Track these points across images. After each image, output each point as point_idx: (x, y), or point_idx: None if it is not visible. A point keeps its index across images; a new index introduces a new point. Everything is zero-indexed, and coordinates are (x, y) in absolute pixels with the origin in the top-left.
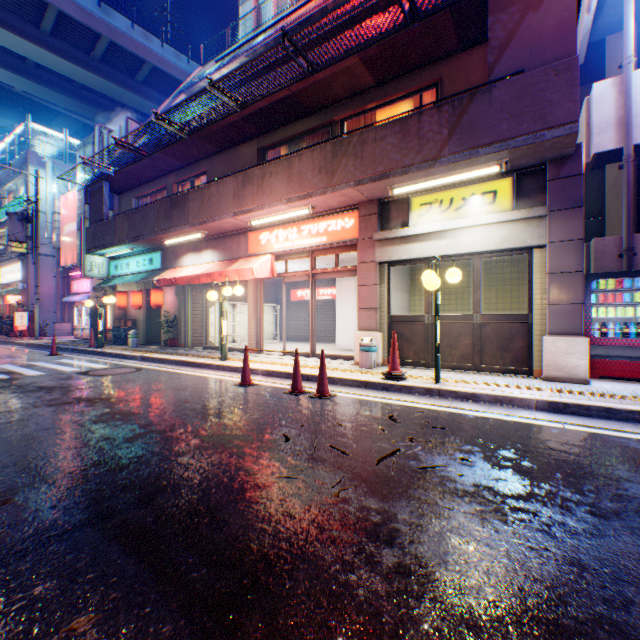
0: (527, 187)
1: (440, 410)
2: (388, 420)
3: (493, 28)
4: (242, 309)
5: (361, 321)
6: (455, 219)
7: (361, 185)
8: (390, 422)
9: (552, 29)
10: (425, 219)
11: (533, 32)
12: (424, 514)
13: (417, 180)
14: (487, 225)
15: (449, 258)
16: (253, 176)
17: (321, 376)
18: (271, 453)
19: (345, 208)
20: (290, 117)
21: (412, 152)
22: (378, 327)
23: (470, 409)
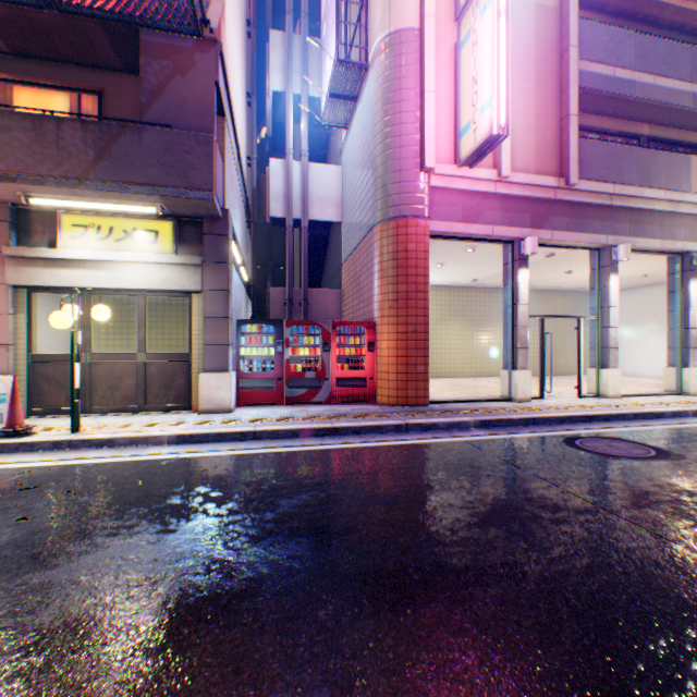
0: (190, 235)
1: (58, 465)
2: None
3: (147, 70)
4: None
5: None
6: (118, 251)
7: None
8: None
9: (198, 102)
10: (81, 243)
11: (182, 95)
12: None
13: (64, 196)
14: (151, 264)
15: (113, 291)
16: None
17: None
18: None
19: None
20: None
21: (51, 161)
22: (14, 369)
23: (100, 456)
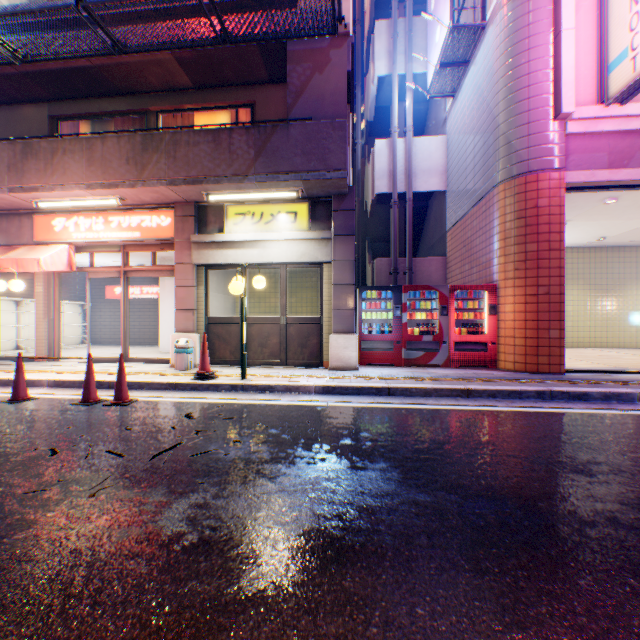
0: (320, 213)
1: (239, 403)
2: (184, 418)
3: (291, 75)
4: (33, 307)
5: (179, 323)
6: (266, 232)
7: (175, 185)
8: (185, 419)
9: (332, 93)
10: (240, 228)
11: (319, 90)
12: (176, 492)
13: (231, 191)
14: (291, 240)
15: (262, 266)
16: (40, 148)
17: (120, 382)
18: (26, 471)
19: (162, 205)
20: (95, 91)
21: (225, 164)
22: (197, 328)
23: (266, 399)
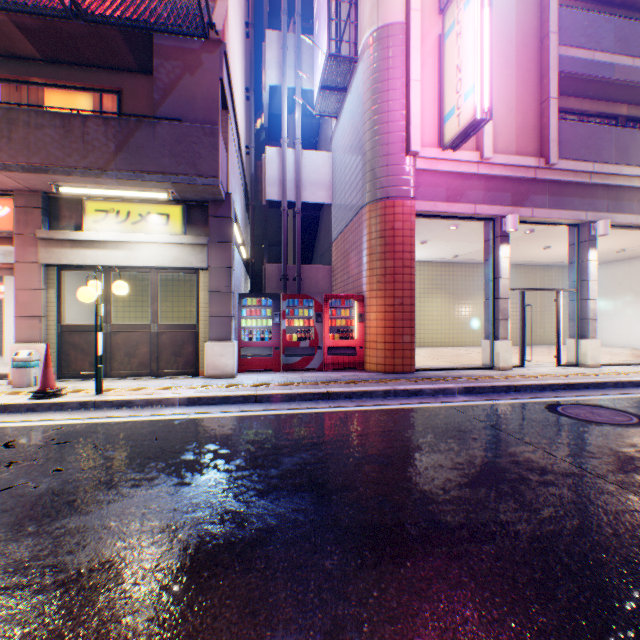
0: (197, 217)
1: (85, 423)
2: (1, 448)
3: (160, 70)
4: None
5: (21, 331)
6: (134, 232)
7: (11, 171)
8: (2, 449)
9: (204, 97)
10: (103, 226)
11: (191, 92)
12: None
13: (88, 185)
14: (163, 244)
15: (130, 269)
16: None
17: None
18: None
19: None
20: None
21: (78, 154)
22: (46, 338)
23: (120, 416)
